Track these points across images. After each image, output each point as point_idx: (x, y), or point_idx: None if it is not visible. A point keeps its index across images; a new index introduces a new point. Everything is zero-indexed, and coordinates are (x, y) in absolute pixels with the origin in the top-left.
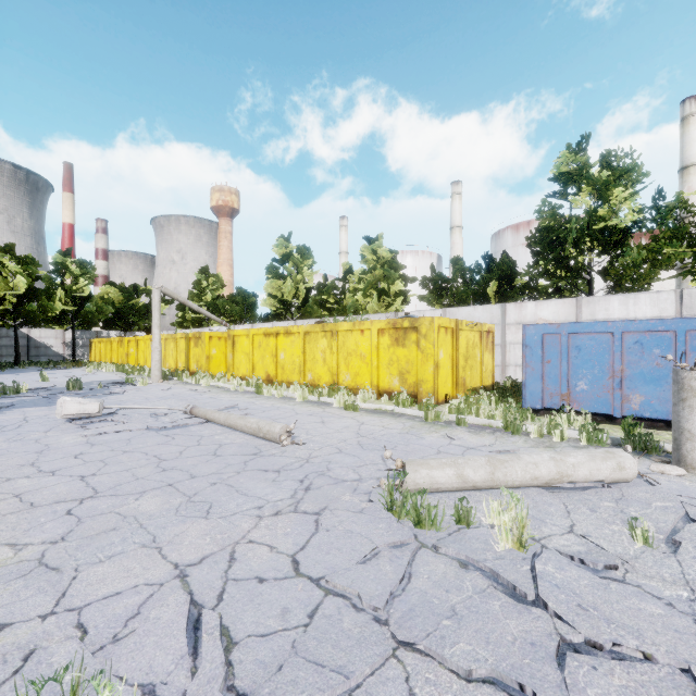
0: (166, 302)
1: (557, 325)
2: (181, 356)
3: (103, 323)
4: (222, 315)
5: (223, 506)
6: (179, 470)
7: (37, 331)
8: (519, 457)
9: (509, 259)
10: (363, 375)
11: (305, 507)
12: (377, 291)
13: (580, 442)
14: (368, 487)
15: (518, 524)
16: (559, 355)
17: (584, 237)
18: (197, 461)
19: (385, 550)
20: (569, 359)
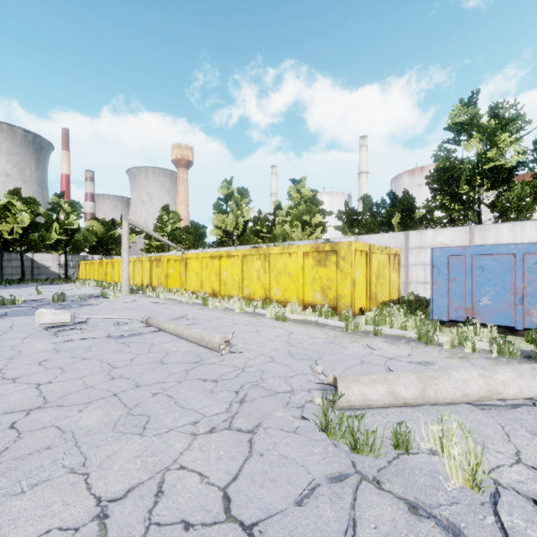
0: (137, 233)
1: (462, 248)
2: (145, 274)
3: (89, 249)
4: (179, 243)
5: (160, 420)
6: (127, 378)
7: (39, 255)
8: (448, 373)
9: (409, 195)
10: (291, 291)
11: (239, 423)
12: (301, 223)
13: (490, 353)
14: (300, 400)
15: (467, 458)
16: (464, 274)
17: (476, 175)
18: (144, 369)
19: (323, 486)
20: (473, 277)
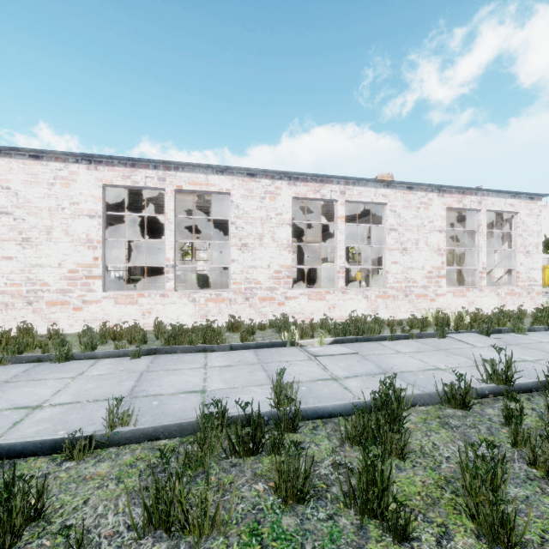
0: None
1: None
2: None
3: None
4: None
5: None
6: None
7: None
8: None
9: None
10: None
11: None
12: None
13: None
14: None
15: None
16: None
17: None
18: None
19: None
20: None
